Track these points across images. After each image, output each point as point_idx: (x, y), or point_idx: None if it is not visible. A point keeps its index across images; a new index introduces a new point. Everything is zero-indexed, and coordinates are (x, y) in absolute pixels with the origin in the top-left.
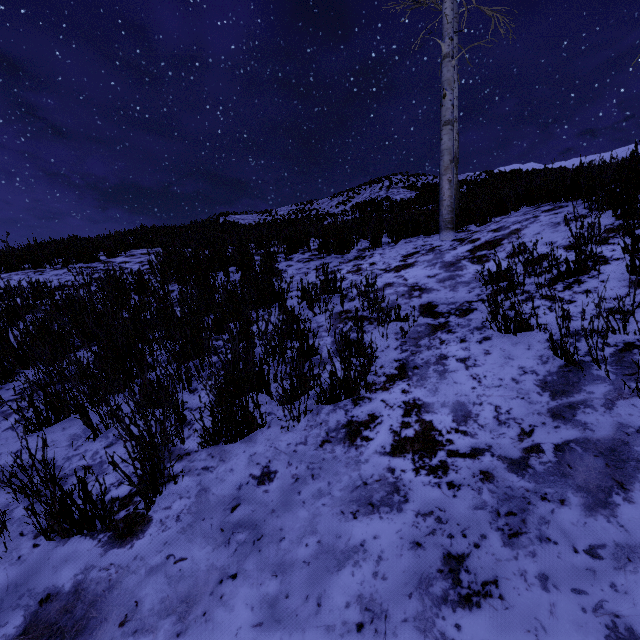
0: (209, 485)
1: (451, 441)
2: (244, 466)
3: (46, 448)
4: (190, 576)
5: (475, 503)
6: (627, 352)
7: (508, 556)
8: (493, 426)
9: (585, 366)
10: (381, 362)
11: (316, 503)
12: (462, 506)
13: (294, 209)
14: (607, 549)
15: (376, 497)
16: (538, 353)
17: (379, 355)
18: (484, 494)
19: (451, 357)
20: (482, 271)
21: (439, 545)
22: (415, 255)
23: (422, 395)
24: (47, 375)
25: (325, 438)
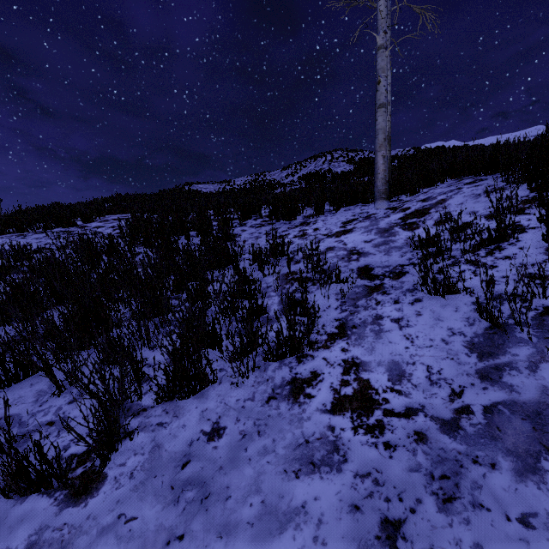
0: (162, 441)
1: (387, 400)
2: (196, 422)
3: (8, 408)
4: (139, 537)
5: (410, 465)
6: (547, 316)
7: (443, 523)
8: (425, 386)
9: (509, 329)
10: (323, 321)
11: (261, 460)
12: (398, 468)
13: (249, 179)
14: (539, 518)
15: (317, 456)
16: (465, 315)
17: (321, 314)
18: (418, 456)
19: (386, 317)
20: (413, 238)
21: (376, 509)
22: (353, 222)
23: (360, 354)
24: (18, 334)
25: (271, 394)
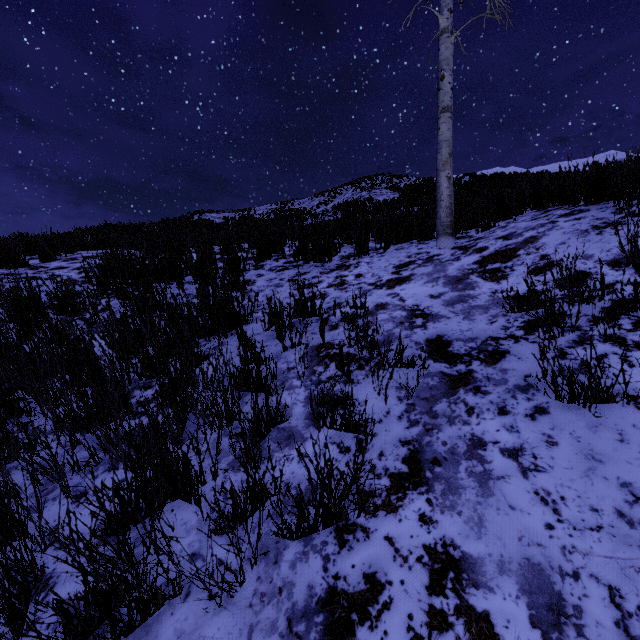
0: None
1: None
2: None
3: None
4: None
5: None
6: None
7: None
8: None
9: None
10: (380, 444)
11: None
12: None
13: (274, 208)
14: None
15: None
16: None
17: (376, 429)
18: None
19: (491, 444)
20: (508, 295)
21: None
22: (410, 266)
23: (457, 533)
24: None
25: (285, 638)
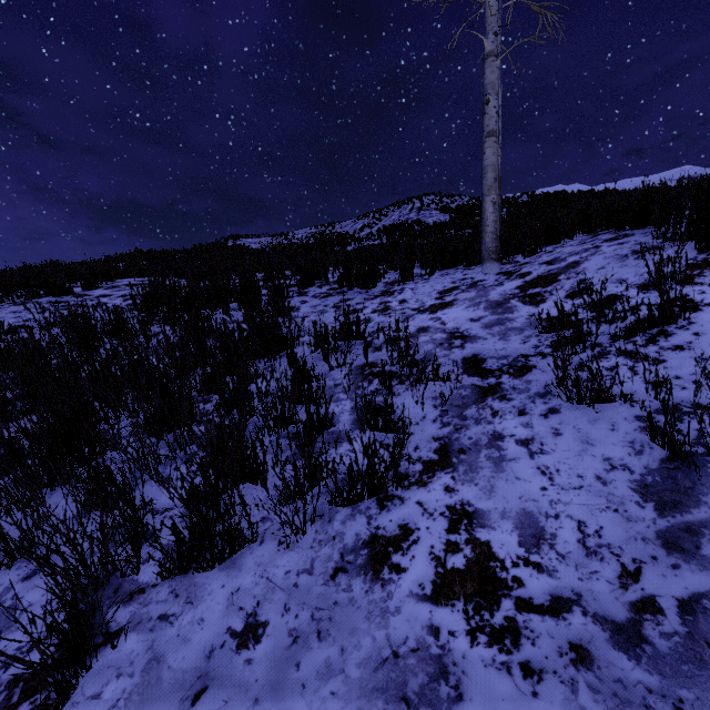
0: (165, 650)
1: (520, 581)
2: (220, 613)
3: None
4: None
5: None
6: None
7: None
8: (579, 557)
9: (698, 462)
10: (416, 441)
11: (322, 690)
12: None
13: (314, 232)
14: None
15: (413, 685)
16: (627, 437)
17: (413, 430)
18: (581, 694)
19: (508, 437)
20: (540, 316)
21: None
22: (454, 291)
23: (473, 497)
24: None
25: (339, 564)
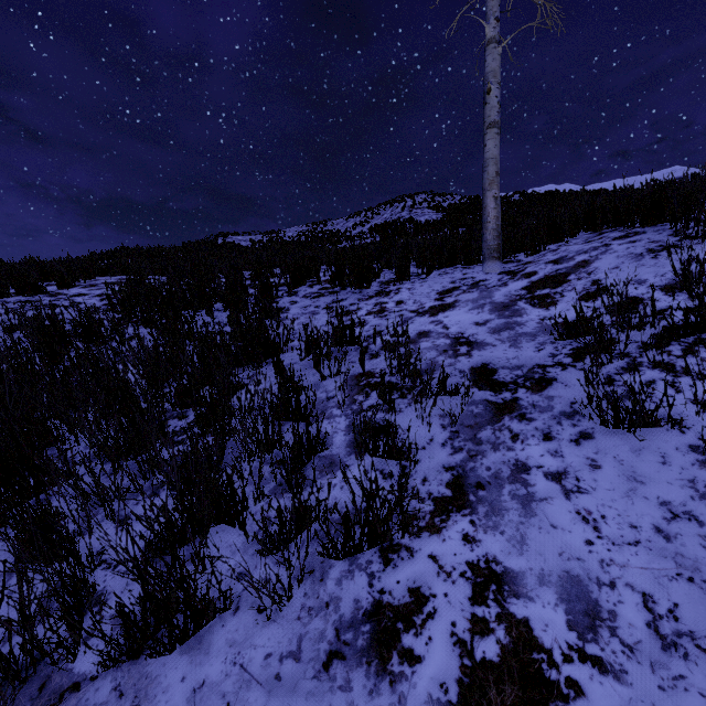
0: None
1: (577, 686)
2: None
3: None
4: None
5: None
6: None
7: None
8: (653, 651)
9: None
10: (423, 470)
11: None
12: None
13: (305, 230)
14: None
15: None
16: (685, 474)
17: (419, 456)
18: None
19: (535, 468)
20: (556, 321)
21: None
22: (454, 292)
23: (500, 551)
24: None
25: (334, 646)
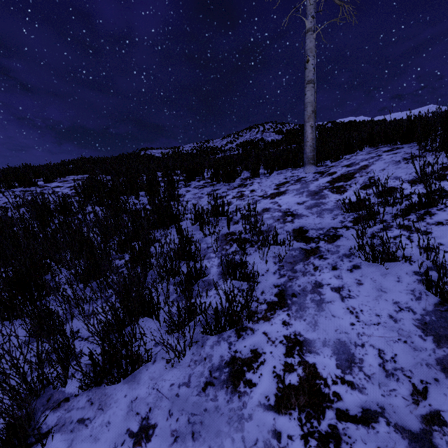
0: (80, 447)
1: (338, 396)
2: (122, 417)
3: None
4: None
5: None
6: None
7: None
8: (381, 378)
9: None
10: (262, 287)
11: None
12: None
13: (195, 146)
14: None
15: None
16: (409, 287)
17: (260, 279)
18: None
19: (326, 285)
20: (344, 201)
21: None
22: (286, 184)
23: (302, 329)
24: None
25: (208, 379)
